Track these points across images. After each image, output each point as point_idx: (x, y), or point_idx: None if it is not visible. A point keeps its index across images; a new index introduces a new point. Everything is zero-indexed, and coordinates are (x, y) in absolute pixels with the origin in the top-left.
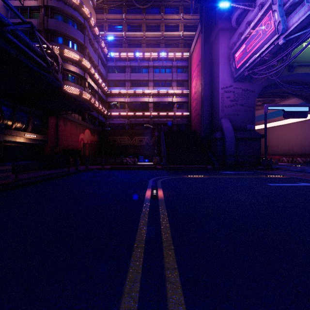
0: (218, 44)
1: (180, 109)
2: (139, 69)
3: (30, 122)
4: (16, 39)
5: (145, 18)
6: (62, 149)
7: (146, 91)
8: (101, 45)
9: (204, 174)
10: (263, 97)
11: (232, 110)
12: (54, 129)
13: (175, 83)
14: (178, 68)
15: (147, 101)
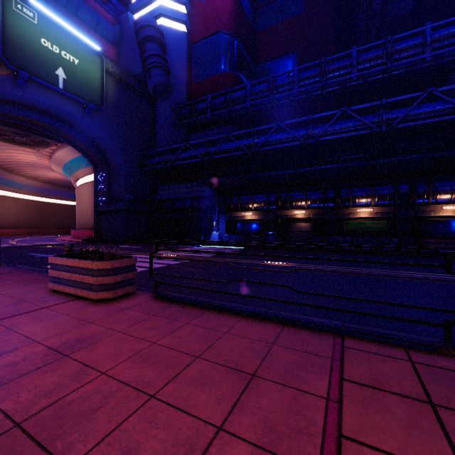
0: None
1: None
2: None
3: None
4: None
5: None
6: None
7: None
8: None
9: None
10: None
11: None
12: None
13: None
14: None
15: None
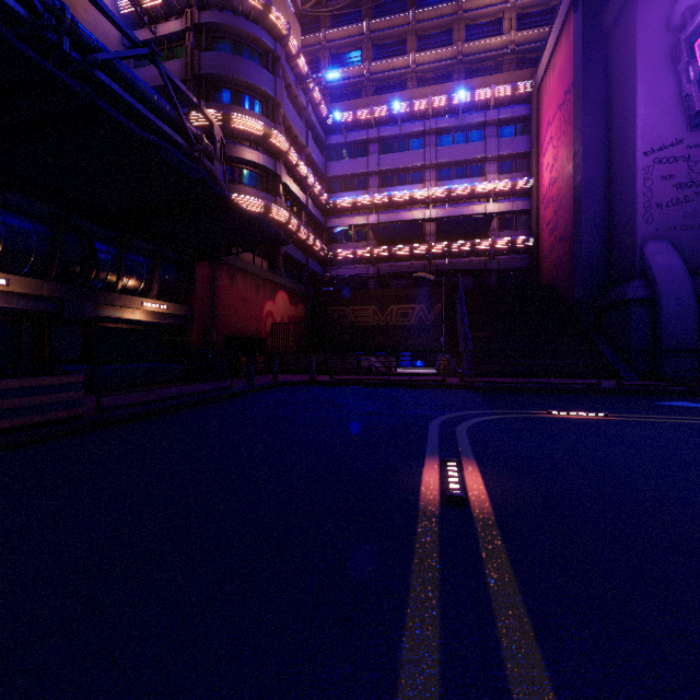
0: (631, 25)
1: (507, 231)
2: (401, 141)
3: (156, 275)
4: (116, 85)
5: (415, 20)
6: (224, 337)
7: (418, 193)
8: (314, 98)
9: (602, 409)
10: None
11: (683, 215)
12: (208, 291)
13: (493, 165)
14: (503, 125)
15: (420, 219)
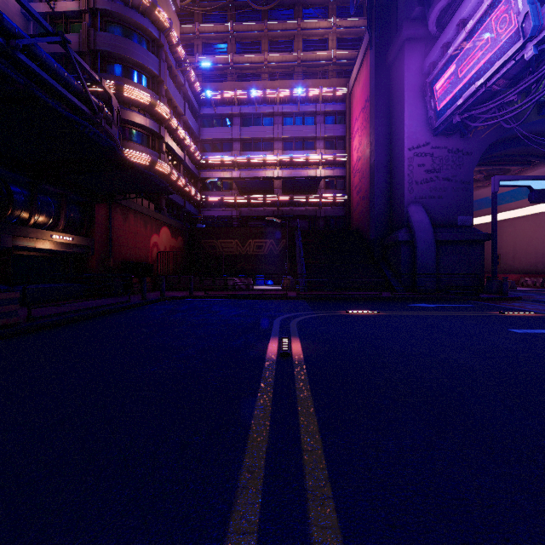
0: (402, 67)
1: (330, 190)
2: (257, 118)
3: (62, 213)
4: (34, 64)
5: (267, 29)
6: (119, 263)
7: (269, 158)
8: (190, 77)
9: (378, 309)
10: (487, 164)
11: (429, 189)
12: (106, 226)
13: (321, 143)
14: (328, 116)
15: (271, 177)
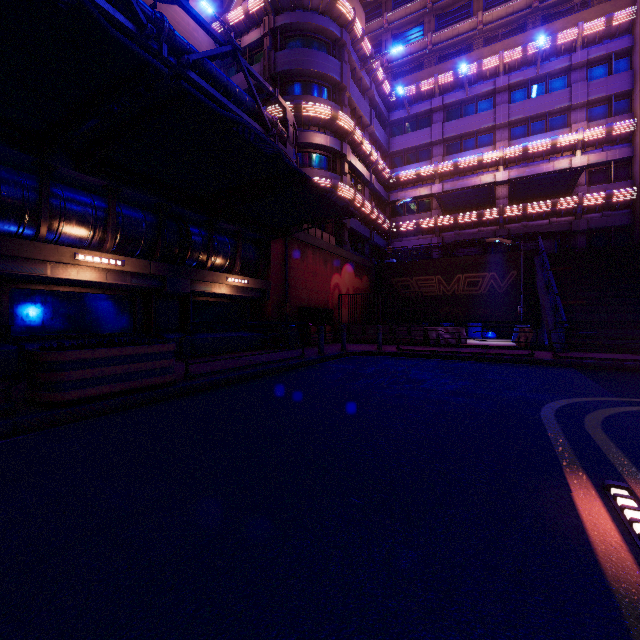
0: None
1: (600, 185)
2: (468, 105)
3: (238, 253)
4: (205, 82)
5: None
6: (296, 308)
7: (487, 156)
8: (377, 77)
9: None
10: None
11: None
12: (282, 266)
13: (579, 113)
14: (594, 66)
15: (490, 183)
